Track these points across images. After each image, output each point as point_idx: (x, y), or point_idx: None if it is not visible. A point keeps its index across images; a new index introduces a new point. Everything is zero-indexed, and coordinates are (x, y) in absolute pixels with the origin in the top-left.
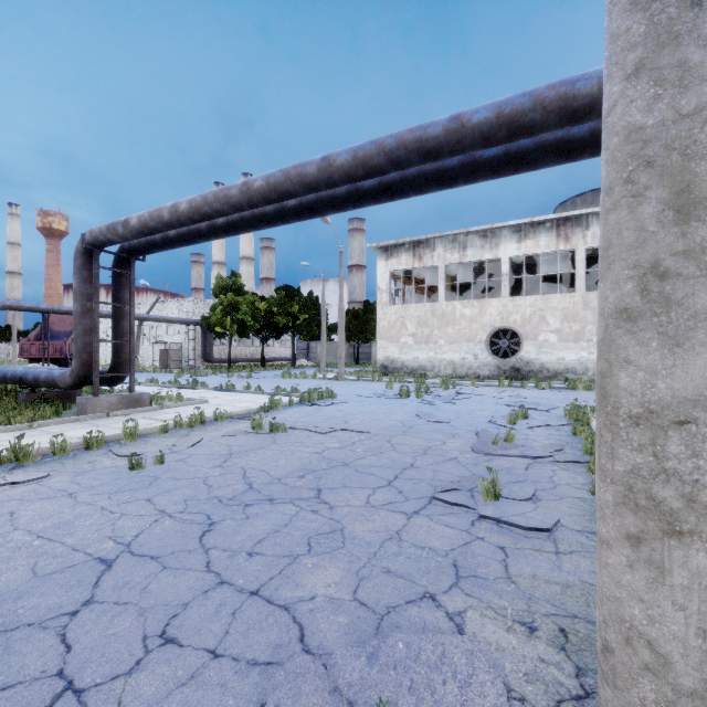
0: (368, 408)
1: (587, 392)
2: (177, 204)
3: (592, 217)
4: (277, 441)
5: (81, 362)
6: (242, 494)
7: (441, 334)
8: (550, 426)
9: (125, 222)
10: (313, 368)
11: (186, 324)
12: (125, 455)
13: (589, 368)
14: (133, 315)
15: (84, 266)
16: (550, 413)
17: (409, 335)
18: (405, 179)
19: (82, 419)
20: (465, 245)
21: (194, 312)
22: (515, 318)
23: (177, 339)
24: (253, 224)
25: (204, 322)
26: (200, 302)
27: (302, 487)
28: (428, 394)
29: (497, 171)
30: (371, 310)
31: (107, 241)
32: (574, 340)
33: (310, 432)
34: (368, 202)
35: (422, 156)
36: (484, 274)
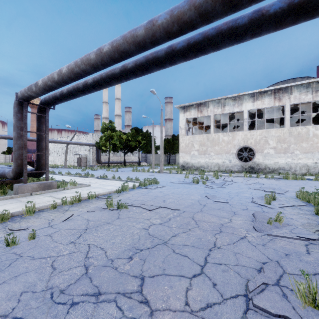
0: (176, 190)
1: (295, 181)
2: (61, 69)
3: (294, 87)
4: (120, 216)
5: (17, 165)
6: (75, 283)
7: (212, 149)
8: (294, 206)
9: (36, 83)
10: (148, 166)
11: (88, 145)
12: (14, 229)
13: (292, 167)
14: (47, 139)
15: (19, 111)
16: (285, 195)
17: (195, 150)
18: (206, 38)
19: (15, 197)
20: (224, 104)
21: (93, 140)
22: (251, 141)
23: (85, 153)
24: (108, 81)
25: (97, 144)
26: (95, 135)
27: (128, 274)
28: (208, 182)
29: (280, 22)
30: (176, 139)
31: (29, 96)
32: (284, 153)
33: (142, 209)
34: (179, 59)
35: (225, 5)
36: (231, 120)
